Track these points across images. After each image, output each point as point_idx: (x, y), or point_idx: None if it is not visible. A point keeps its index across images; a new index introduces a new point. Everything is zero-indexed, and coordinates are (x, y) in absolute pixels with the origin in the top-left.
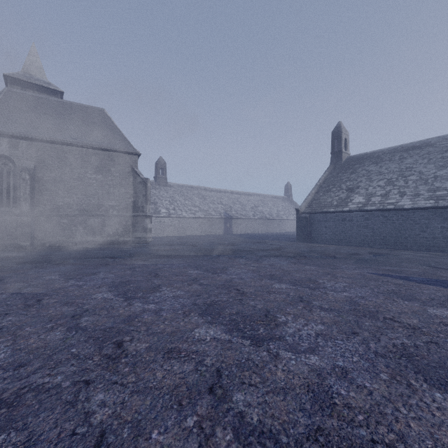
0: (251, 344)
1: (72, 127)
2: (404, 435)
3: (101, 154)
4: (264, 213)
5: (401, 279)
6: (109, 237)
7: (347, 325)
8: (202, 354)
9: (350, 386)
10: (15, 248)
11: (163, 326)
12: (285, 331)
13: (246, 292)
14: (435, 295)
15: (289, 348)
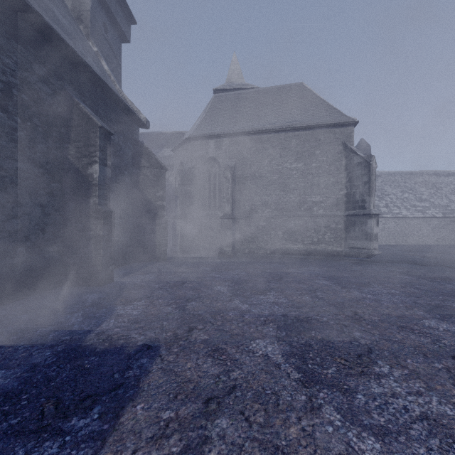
0: None
1: (269, 113)
2: None
3: (302, 135)
4: None
5: None
6: (312, 245)
7: None
8: None
9: None
10: (219, 253)
11: None
12: None
13: None
14: None
15: None
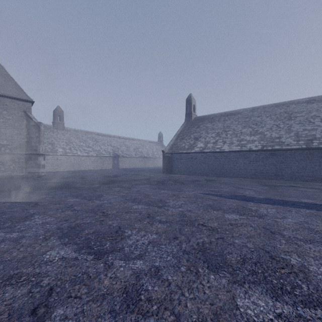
0: (93, 259)
1: None
2: (180, 315)
3: None
4: (143, 153)
5: (217, 196)
6: (1, 173)
7: (173, 233)
8: (43, 275)
9: (157, 281)
10: None
11: (16, 253)
12: (127, 243)
13: (109, 214)
14: (232, 205)
15: (123, 257)
